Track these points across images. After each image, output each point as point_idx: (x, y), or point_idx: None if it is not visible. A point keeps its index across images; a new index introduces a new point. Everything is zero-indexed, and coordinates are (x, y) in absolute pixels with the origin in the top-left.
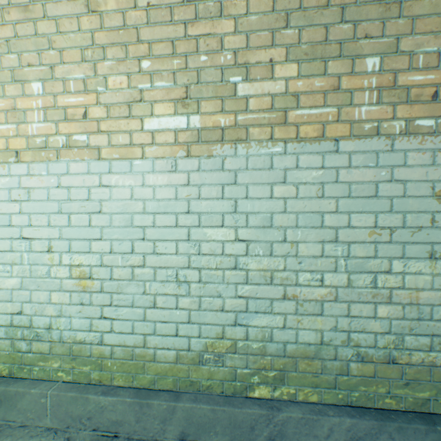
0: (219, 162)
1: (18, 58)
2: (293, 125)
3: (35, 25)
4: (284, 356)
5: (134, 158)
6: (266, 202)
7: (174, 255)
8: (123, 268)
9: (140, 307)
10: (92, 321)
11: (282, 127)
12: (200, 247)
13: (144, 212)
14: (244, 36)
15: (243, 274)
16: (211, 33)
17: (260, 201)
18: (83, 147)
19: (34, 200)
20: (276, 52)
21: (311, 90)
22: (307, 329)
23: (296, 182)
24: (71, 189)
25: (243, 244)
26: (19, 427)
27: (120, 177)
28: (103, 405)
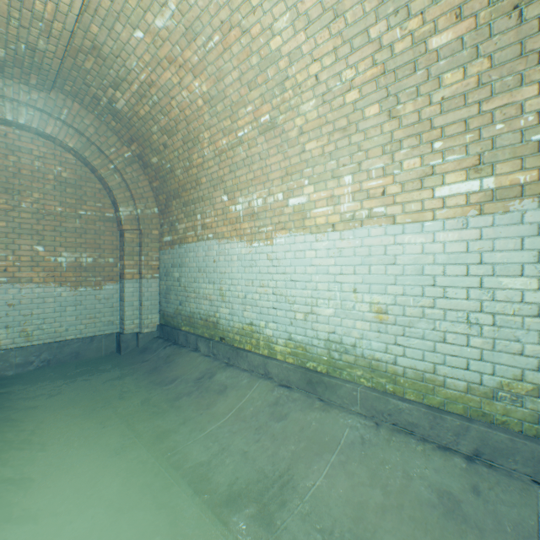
0: (516, 216)
1: (336, 162)
2: None
3: (349, 138)
4: None
5: (424, 220)
6: None
7: (464, 300)
8: (414, 308)
9: (430, 340)
10: (387, 346)
11: None
12: (493, 294)
13: (433, 264)
14: None
15: None
16: (508, 103)
17: None
18: (381, 216)
19: (343, 256)
20: None
21: None
22: None
23: None
24: (370, 247)
25: None
26: (339, 406)
27: (412, 236)
28: (400, 408)
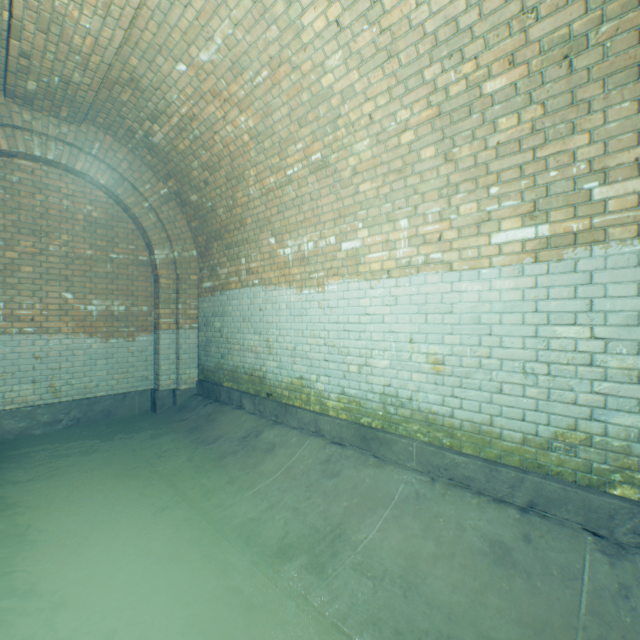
0: (570, 264)
1: (391, 205)
2: None
3: (405, 181)
4: None
5: (481, 267)
6: (630, 300)
7: (520, 349)
8: (471, 358)
9: (486, 392)
10: (444, 398)
11: None
12: (548, 343)
13: (490, 312)
14: (601, 144)
15: (600, 371)
16: (561, 150)
17: (621, 300)
18: (437, 262)
19: (399, 305)
20: None
21: None
22: None
23: None
24: (427, 295)
25: (600, 342)
26: (394, 462)
27: (469, 284)
28: (456, 462)
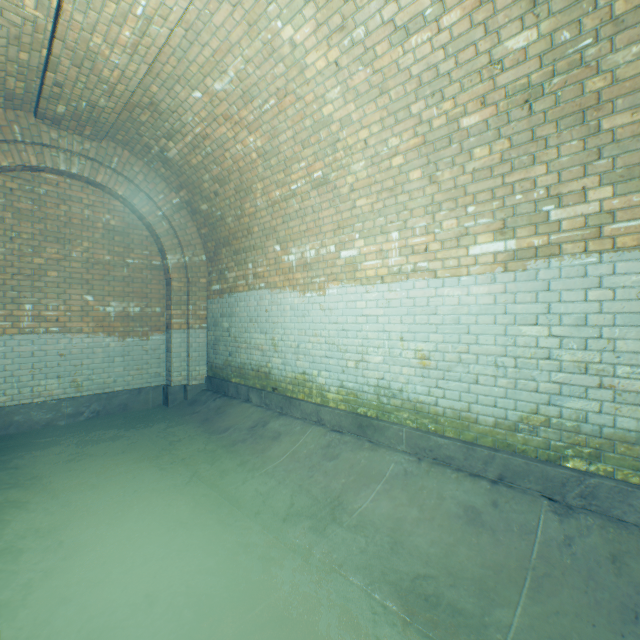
0: (532, 274)
1: (384, 219)
2: (608, 237)
3: (396, 198)
4: (599, 437)
5: (460, 275)
6: (579, 304)
7: (493, 346)
8: (452, 354)
9: (465, 383)
10: (429, 389)
11: (595, 240)
12: (515, 341)
13: (468, 314)
14: (556, 174)
15: (556, 364)
16: (524, 178)
17: (573, 304)
18: (424, 270)
19: (391, 307)
20: (588, 180)
21: (627, 206)
22: (626, 416)
23: (612, 287)
24: (415, 299)
25: (556, 340)
26: (387, 446)
27: (450, 289)
28: (440, 444)
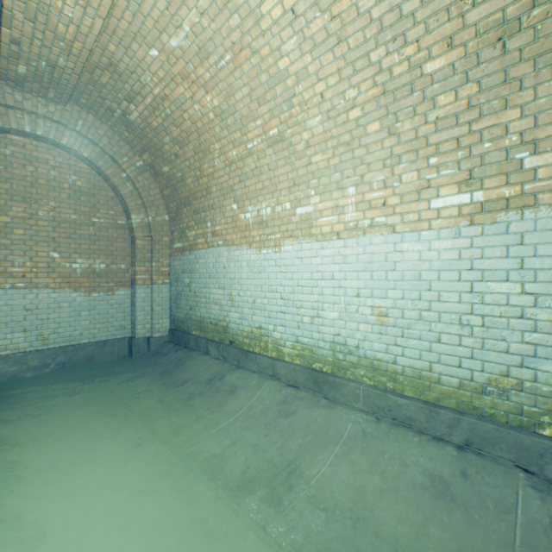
0: (502, 227)
1: (340, 175)
2: None
3: (352, 152)
4: None
5: (421, 230)
6: None
7: (457, 303)
8: (412, 311)
9: (426, 341)
10: (387, 346)
11: None
12: (483, 298)
13: (429, 270)
14: (531, 118)
15: (530, 323)
16: (494, 124)
17: (550, 259)
18: (382, 225)
19: (347, 263)
20: None
21: None
22: None
23: None
24: (372, 254)
25: (530, 297)
26: (343, 403)
27: (410, 244)
28: (399, 403)
